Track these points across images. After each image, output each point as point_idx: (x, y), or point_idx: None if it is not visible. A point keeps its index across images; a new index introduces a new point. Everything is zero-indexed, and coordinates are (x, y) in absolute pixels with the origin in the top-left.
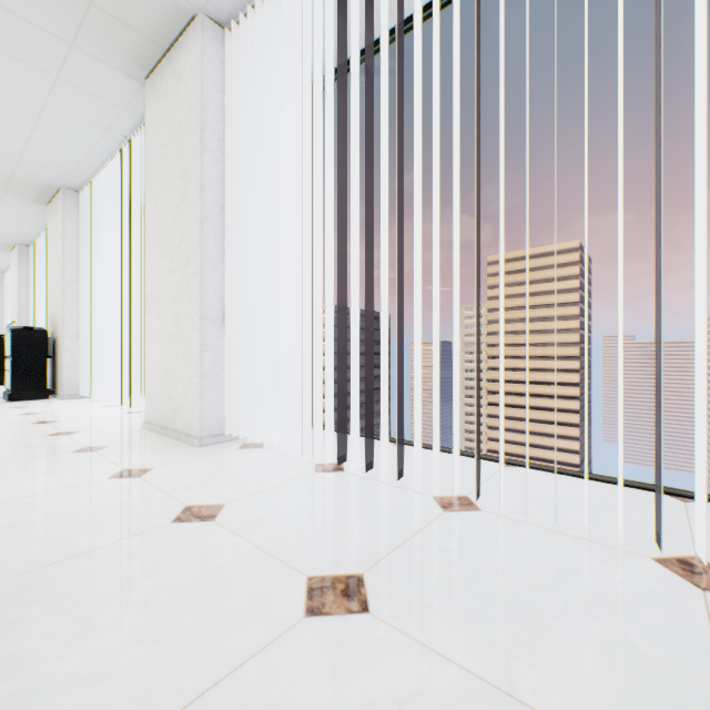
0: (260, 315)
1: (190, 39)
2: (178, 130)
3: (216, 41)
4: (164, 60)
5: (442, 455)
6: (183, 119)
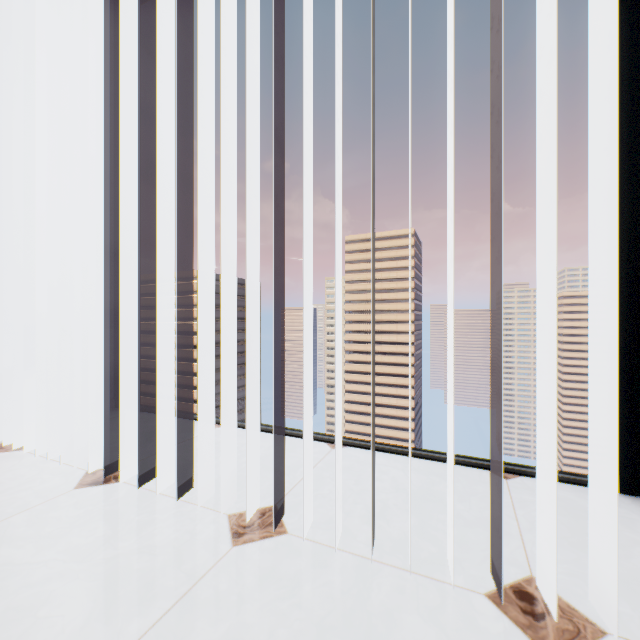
0: (39, 269)
1: None
2: None
3: None
4: None
5: (267, 438)
6: None
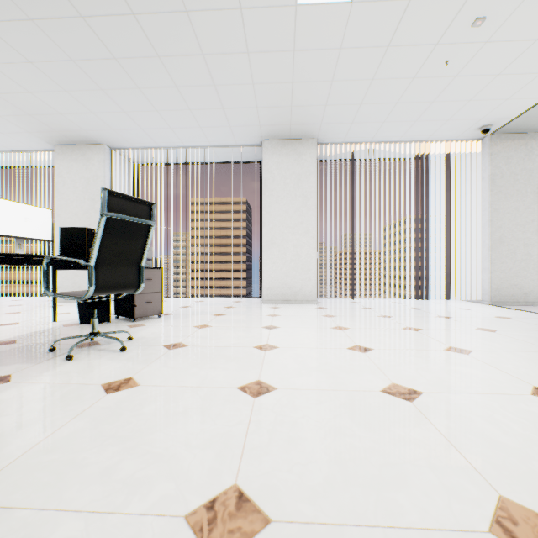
0: None
1: (97, 150)
2: (87, 180)
3: (109, 153)
4: (75, 146)
5: (192, 298)
6: (92, 177)
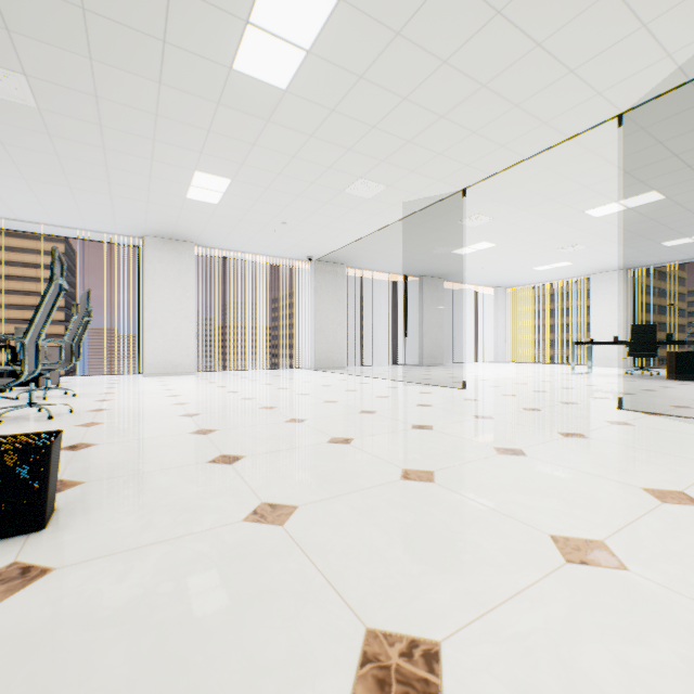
0: None
1: None
2: None
3: None
4: None
5: None
6: None
